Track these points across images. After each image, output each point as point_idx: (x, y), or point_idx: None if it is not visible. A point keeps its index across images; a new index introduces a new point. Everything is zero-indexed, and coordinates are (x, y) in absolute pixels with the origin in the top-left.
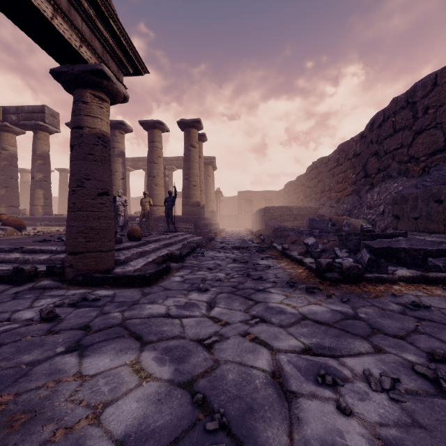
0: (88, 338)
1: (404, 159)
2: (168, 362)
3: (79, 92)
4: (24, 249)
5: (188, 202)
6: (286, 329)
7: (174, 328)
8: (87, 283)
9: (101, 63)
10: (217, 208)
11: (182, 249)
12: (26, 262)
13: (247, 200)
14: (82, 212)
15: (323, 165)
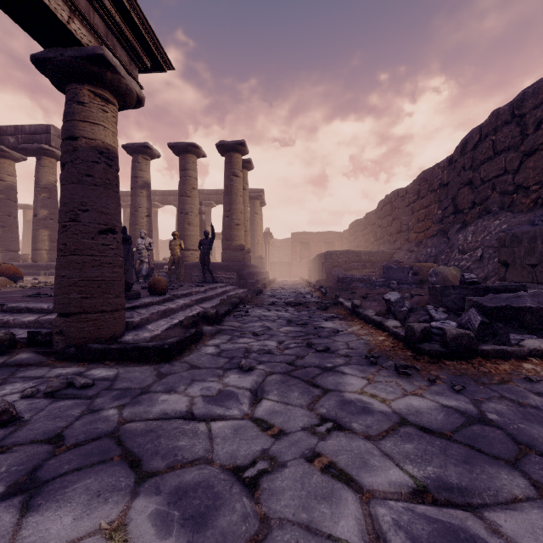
0: (52, 463)
1: (508, 189)
2: (178, 526)
3: (73, 88)
4: (4, 308)
5: (229, 245)
6: (378, 444)
7: (197, 442)
8: (81, 358)
9: (101, 46)
10: (266, 253)
11: (220, 306)
12: (4, 325)
13: (303, 243)
14: (76, 256)
15: (398, 199)
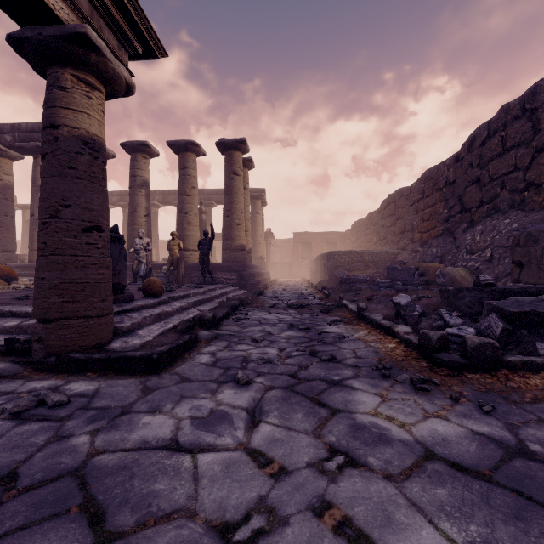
0: None
1: (519, 187)
2: None
3: (54, 72)
4: None
5: (230, 245)
6: (402, 488)
7: (178, 484)
8: (61, 369)
9: (84, 23)
10: (268, 253)
11: (218, 309)
12: None
13: (305, 243)
14: (57, 256)
15: (402, 198)
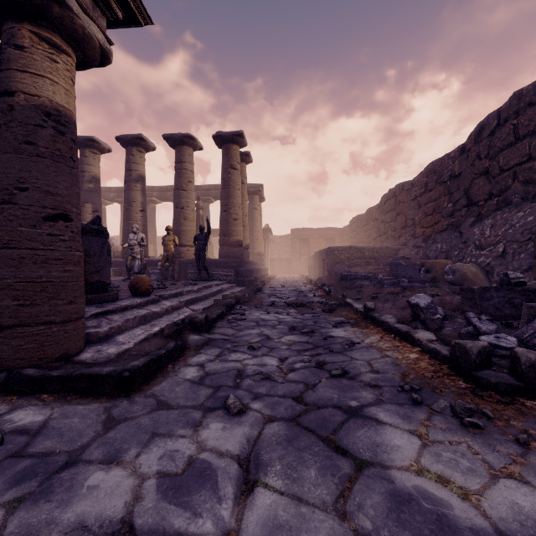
0: None
1: (534, 178)
2: None
3: (9, 28)
4: None
5: (227, 241)
6: None
7: None
8: (11, 389)
9: None
10: (265, 249)
11: (212, 308)
12: None
13: (303, 239)
14: (10, 250)
15: (403, 192)
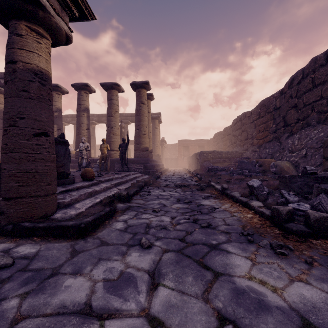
0: None
1: (324, 109)
2: None
3: (13, 24)
4: None
5: (139, 147)
6: None
7: None
8: (15, 234)
9: None
10: (162, 152)
11: (131, 188)
12: None
13: (185, 146)
14: (14, 153)
15: (246, 118)
